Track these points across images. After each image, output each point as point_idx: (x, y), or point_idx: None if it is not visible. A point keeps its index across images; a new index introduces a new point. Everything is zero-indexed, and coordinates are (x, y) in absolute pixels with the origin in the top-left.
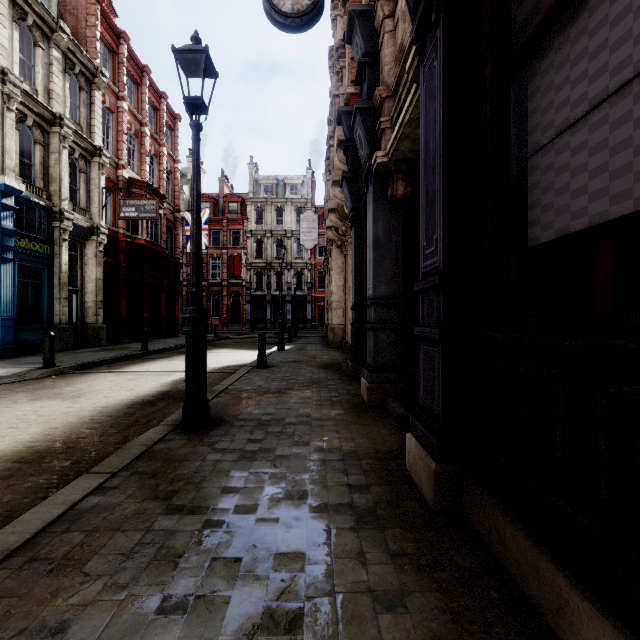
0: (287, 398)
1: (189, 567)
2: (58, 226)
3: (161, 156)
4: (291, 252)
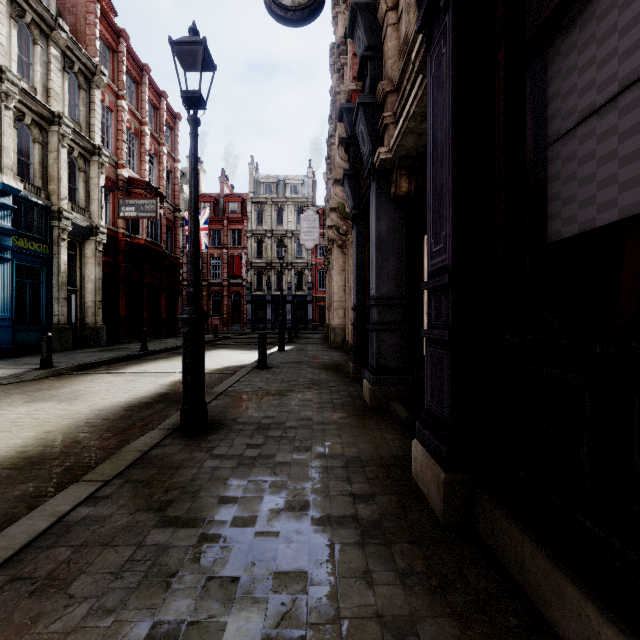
0: (288, 400)
1: (182, 588)
2: (57, 225)
3: (161, 155)
4: (291, 252)
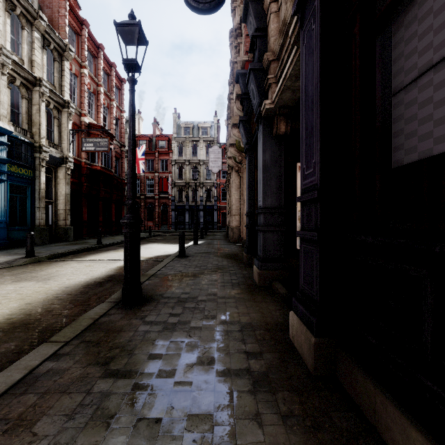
0: (199, 280)
1: (118, 427)
2: (38, 156)
3: (112, 108)
4: (203, 175)
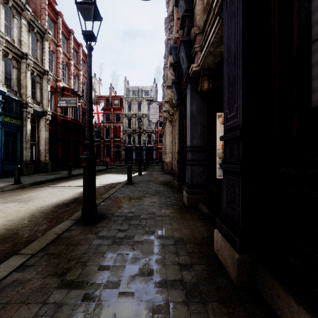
0: (142, 202)
1: None
2: (25, 110)
3: (79, 76)
4: (145, 125)
